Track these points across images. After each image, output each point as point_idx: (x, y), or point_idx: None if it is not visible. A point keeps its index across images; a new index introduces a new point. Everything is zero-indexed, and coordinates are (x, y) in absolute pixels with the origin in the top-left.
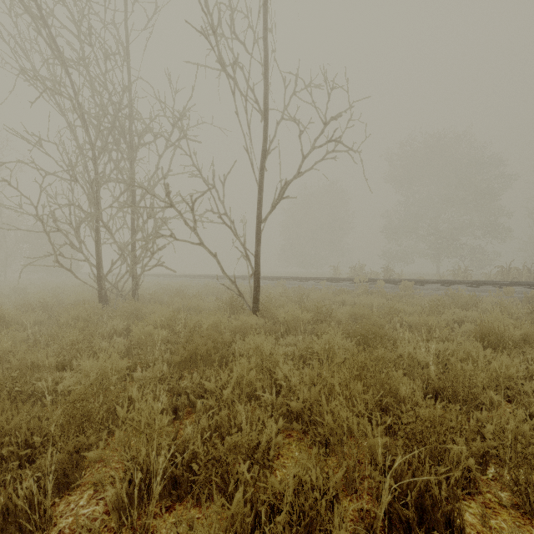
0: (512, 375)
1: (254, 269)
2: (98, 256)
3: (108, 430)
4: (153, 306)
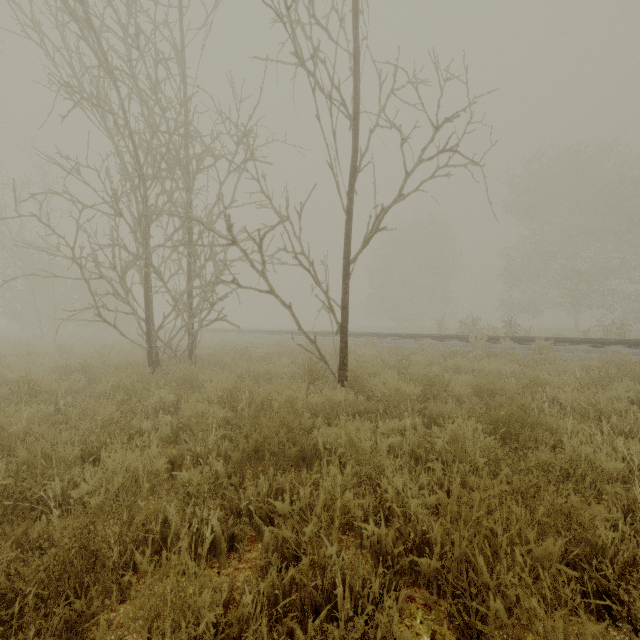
0: None
1: (341, 325)
2: (147, 308)
3: (134, 566)
4: (212, 372)
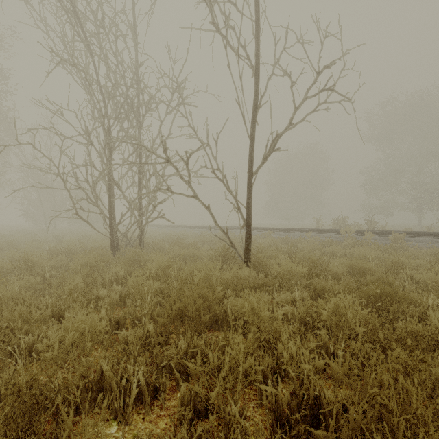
0: None
1: (246, 221)
2: (110, 209)
3: (76, 410)
4: (153, 254)
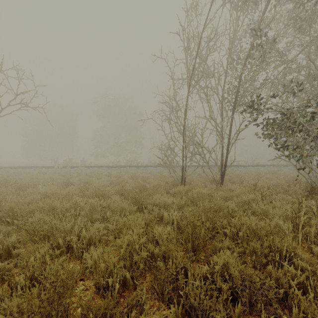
0: (51, 190)
1: None
2: None
3: None
4: None
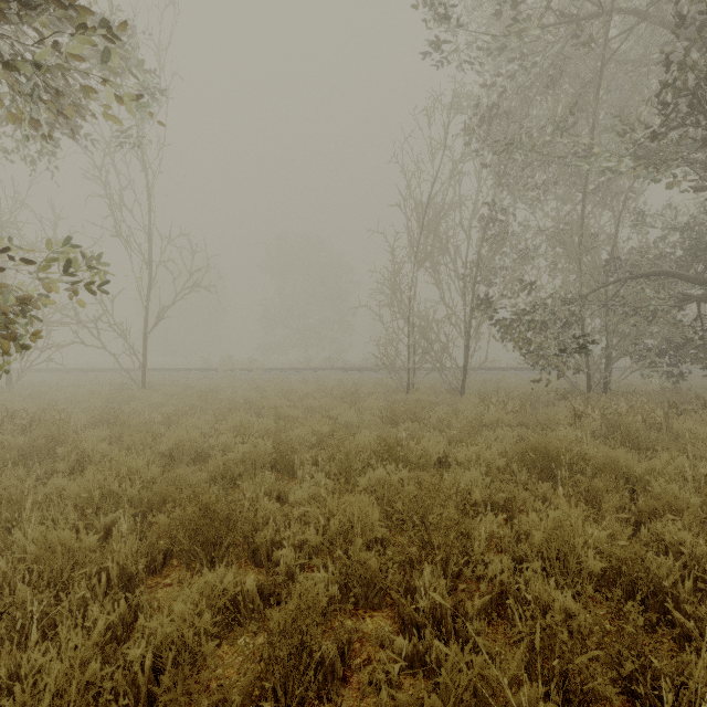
0: (249, 395)
1: (143, 364)
2: None
3: None
4: (58, 391)
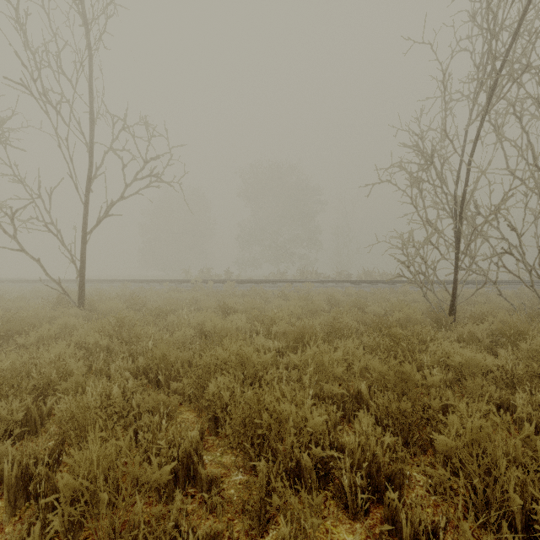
0: (206, 321)
1: (80, 272)
2: None
3: None
4: None
